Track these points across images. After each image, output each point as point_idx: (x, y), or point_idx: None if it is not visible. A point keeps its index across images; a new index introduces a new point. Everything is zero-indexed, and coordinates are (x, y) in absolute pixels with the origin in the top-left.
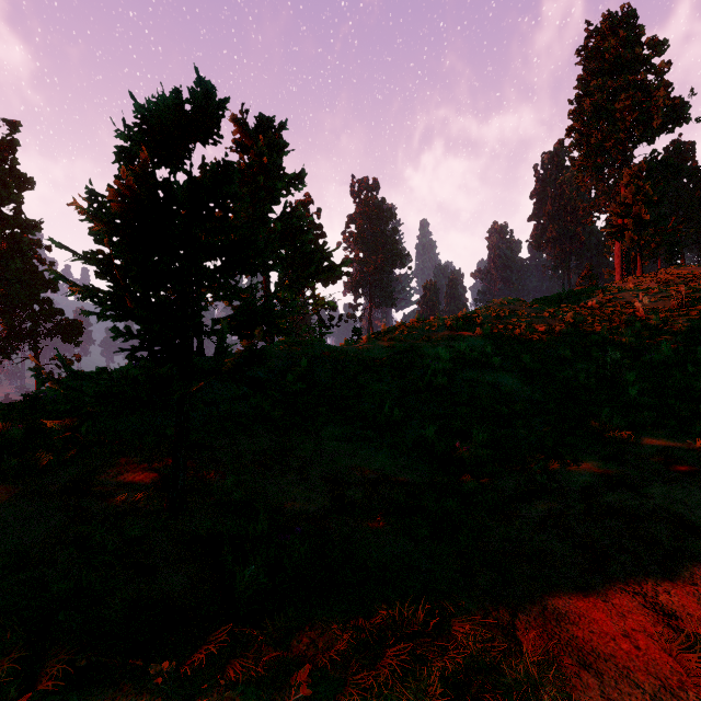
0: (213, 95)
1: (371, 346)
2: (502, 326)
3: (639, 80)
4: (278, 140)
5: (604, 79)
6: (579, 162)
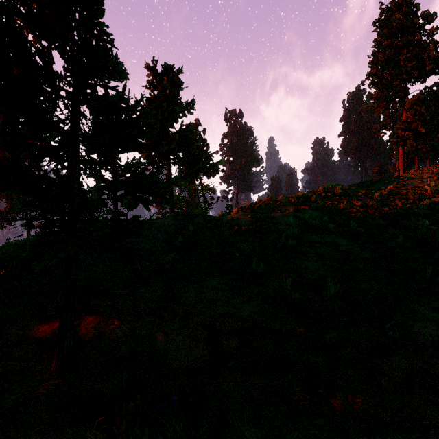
0: None
1: (239, 216)
2: (329, 203)
3: (416, 40)
4: (177, 80)
5: (392, 40)
6: (375, 95)
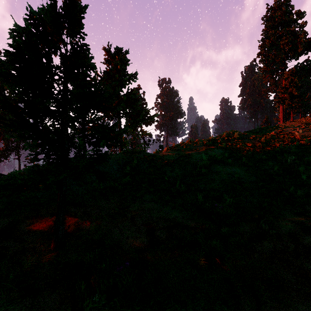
0: (78, 6)
1: (168, 153)
2: (230, 144)
3: (291, 30)
4: (125, 58)
5: (275, 30)
6: (263, 69)
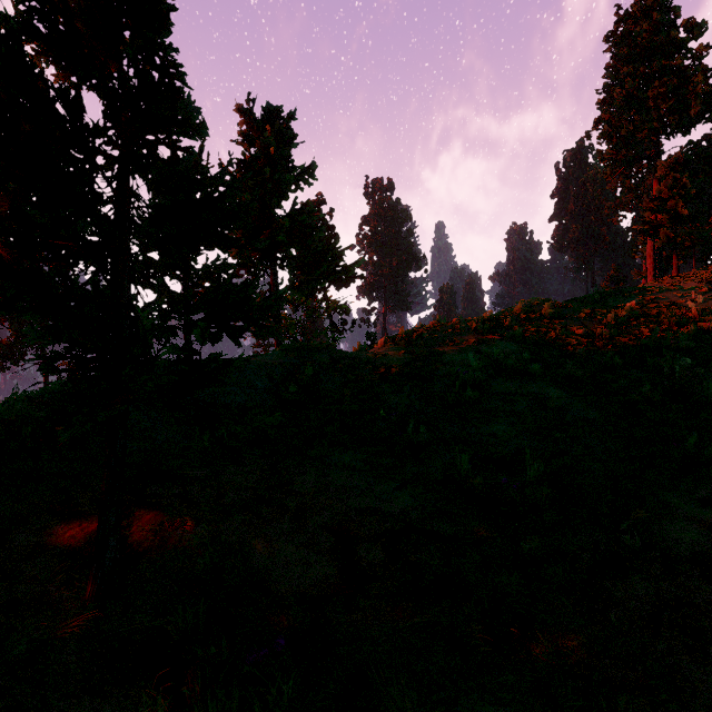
0: None
1: (387, 352)
2: (533, 330)
3: (674, 66)
4: (287, 131)
5: (635, 65)
6: (609, 155)
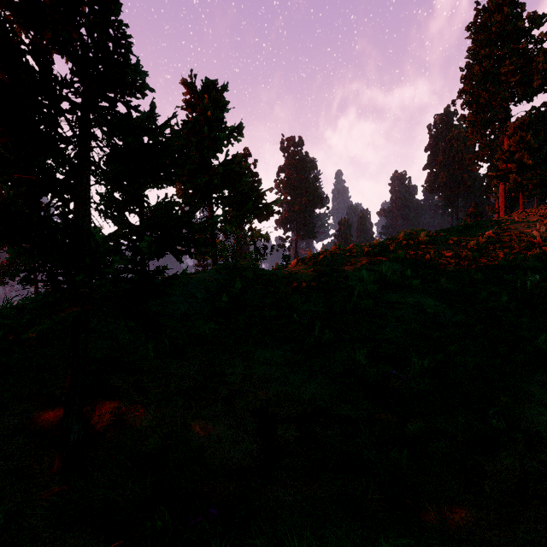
0: None
1: (299, 270)
2: (413, 253)
3: (520, 48)
4: (221, 99)
5: (490, 48)
6: (470, 118)
